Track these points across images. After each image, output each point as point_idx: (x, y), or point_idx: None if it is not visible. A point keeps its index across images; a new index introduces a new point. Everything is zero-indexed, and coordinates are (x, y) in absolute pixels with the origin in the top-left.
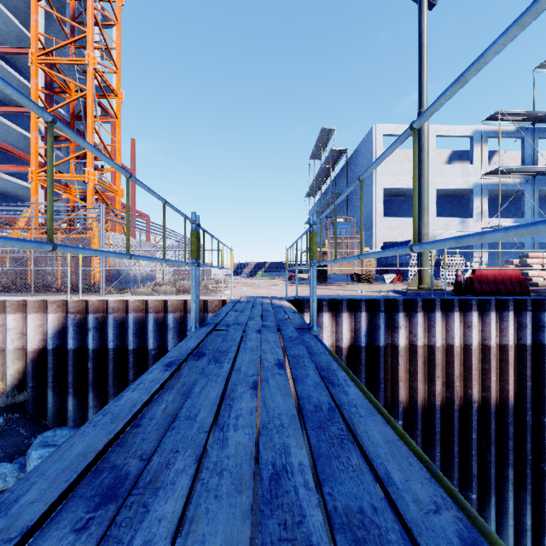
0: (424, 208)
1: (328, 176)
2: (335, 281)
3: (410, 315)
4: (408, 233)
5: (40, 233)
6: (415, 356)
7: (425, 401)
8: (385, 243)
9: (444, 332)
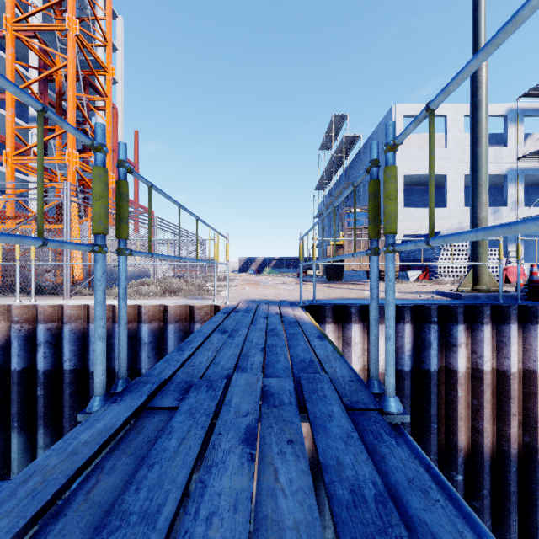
0: (482, 184)
1: (340, 166)
2: (349, 278)
3: (473, 327)
4: None
5: (16, 224)
6: (480, 385)
7: (493, 447)
8: (403, 237)
9: (521, 351)
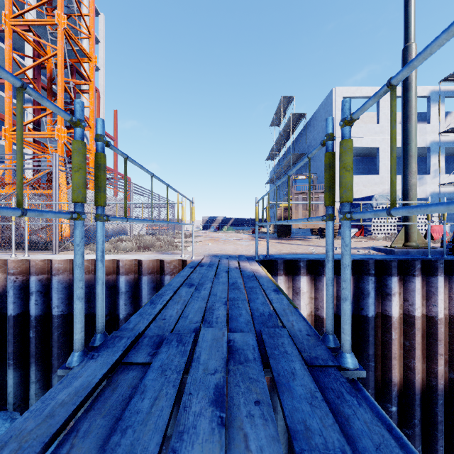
0: (412, 155)
1: (287, 140)
2: (296, 234)
3: (405, 279)
4: (366, 189)
5: (13, 189)
6: (411, 328)
7: (423, 382)
8: None
9: (447, 300)
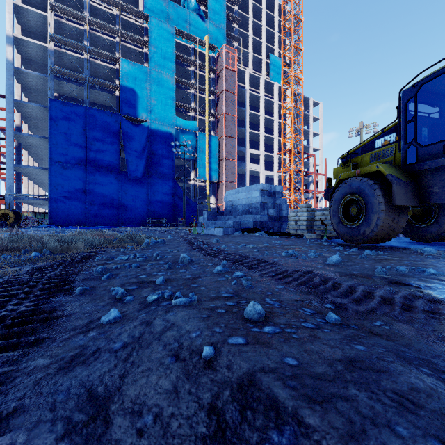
0: None
1: None
2: None
3: None
4: None
5: None
6: None
7: None
8: None
9: None
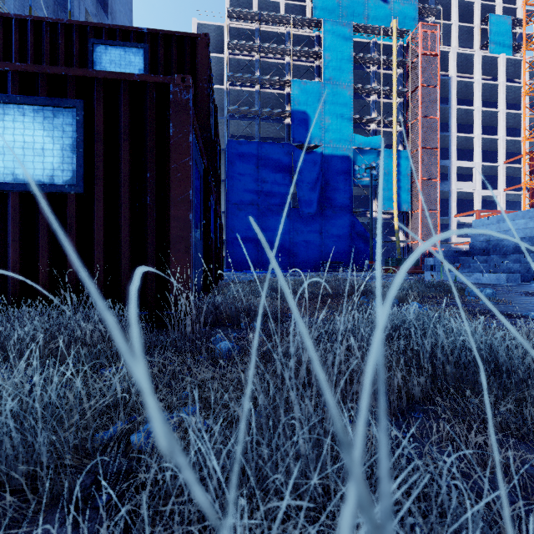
0: None
1: None
2: None
3: None
4: None
5: None
6: None
7: None
8: None
9: None
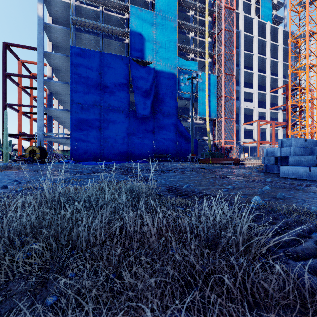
0: None
1: None
2: None
3: None
4: None
5: None
6: None
7: None
8: None
9: None
